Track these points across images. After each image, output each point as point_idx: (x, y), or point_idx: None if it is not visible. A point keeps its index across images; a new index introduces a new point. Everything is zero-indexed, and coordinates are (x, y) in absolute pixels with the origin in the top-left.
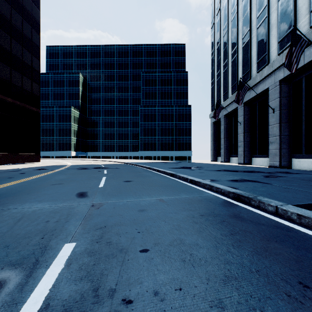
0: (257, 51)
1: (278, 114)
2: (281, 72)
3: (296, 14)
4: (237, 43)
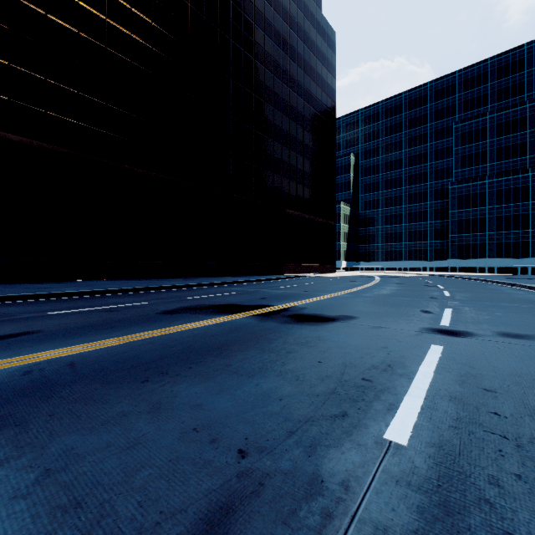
0: None
1: None
2: None
3: None
4: None
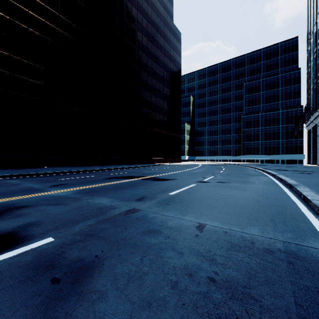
0: None
1: None
2: None
3: None
4: (316, 77)
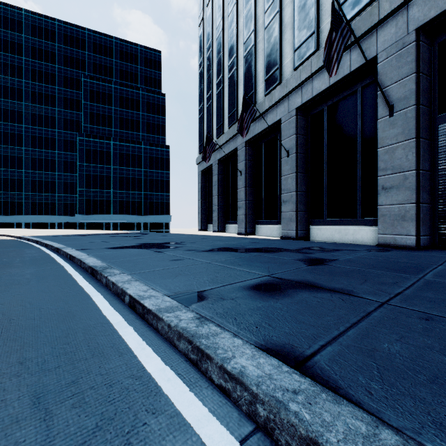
0: (265, 64)
1: (294, 159)
2: (298, 96)
3: (319, 11)
4: (237, 50)
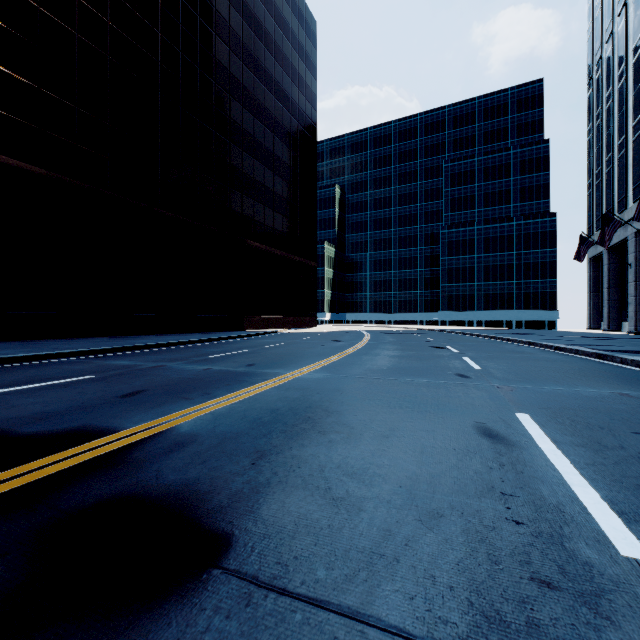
0: None
1: None
2: None
3: None
4: (626, 131)
